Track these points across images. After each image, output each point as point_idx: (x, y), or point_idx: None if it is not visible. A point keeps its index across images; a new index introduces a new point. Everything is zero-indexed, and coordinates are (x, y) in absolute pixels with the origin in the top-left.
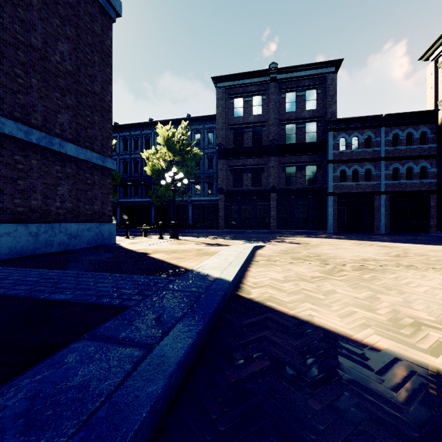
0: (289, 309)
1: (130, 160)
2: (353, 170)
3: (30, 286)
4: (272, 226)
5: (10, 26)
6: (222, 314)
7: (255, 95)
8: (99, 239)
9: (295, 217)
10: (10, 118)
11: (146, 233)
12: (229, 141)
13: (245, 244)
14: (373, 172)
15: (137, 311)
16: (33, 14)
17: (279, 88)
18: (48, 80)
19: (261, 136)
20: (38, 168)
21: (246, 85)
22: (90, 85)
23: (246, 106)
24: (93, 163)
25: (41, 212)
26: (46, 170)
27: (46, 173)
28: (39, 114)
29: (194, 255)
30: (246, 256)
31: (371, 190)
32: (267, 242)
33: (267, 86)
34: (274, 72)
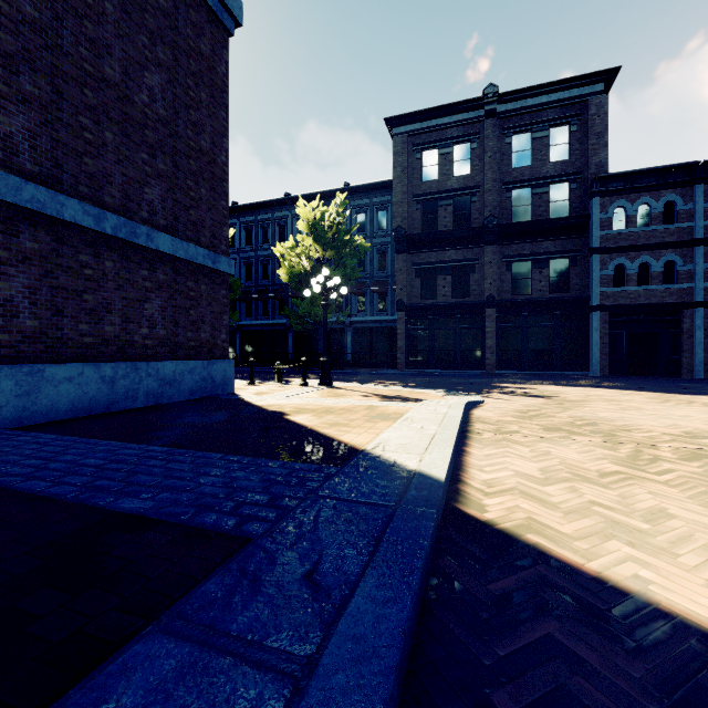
0: (582, 557)
1: (255, 260)
2: (641, 265)
3: (88, 477)
4: (488, 364)
5: (72, 50)
6: (439, 562)
7: (459, 143)
8: (207, 387)
9: (530, 349)
10: (72, 196)
11: (280, 376)
12: (414, 222)
13: (448, 398)
14: (679, 267)
15: (268, 552)
16: (107, 28)
17: (500, 127)
18: (130, 133)
19: (469, 211)
20: (115, 274)
21: (442, 128)
22: (193, 140)
23: (442, 163)
24: (199, 264)
25: (120, 344)
26: (127, 278)
27: (127, 281)
28: (117, 188)
29: (363, 418)
30: (457, 423)
31: (676, 299)
32: (486, 394)
33: (480, 126)
34: (492, 101)
